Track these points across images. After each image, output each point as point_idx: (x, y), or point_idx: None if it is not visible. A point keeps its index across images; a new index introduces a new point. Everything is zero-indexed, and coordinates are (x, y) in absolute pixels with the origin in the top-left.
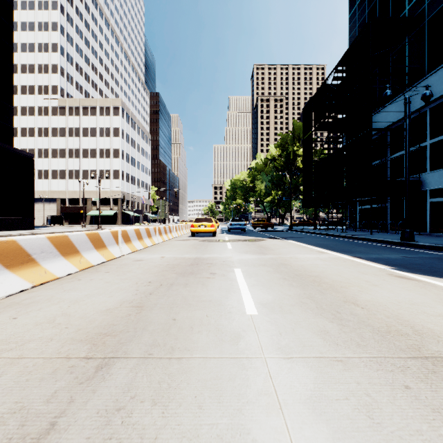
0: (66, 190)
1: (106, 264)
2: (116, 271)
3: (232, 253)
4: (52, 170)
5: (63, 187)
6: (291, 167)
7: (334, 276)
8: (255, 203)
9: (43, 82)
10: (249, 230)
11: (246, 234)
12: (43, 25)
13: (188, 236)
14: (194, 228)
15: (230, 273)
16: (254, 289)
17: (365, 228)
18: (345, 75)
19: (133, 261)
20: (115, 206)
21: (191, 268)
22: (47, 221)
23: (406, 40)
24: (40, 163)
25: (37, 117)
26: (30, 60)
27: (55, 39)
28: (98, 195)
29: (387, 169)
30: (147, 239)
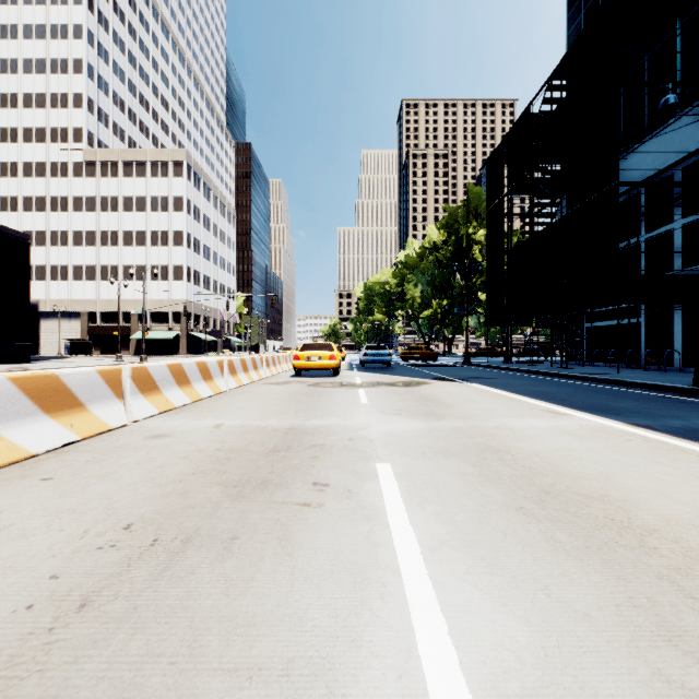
0: (97, 298)
1: (75, 447)
2: (73, 476)
3: (370, 415)
4: (75, 266)
5: (91, 294)
6: (464, 261)
7: (652, 498)
8: (404, 319)
9: (60, 122)
10: (397, 365)
11: (392, 372)
12: (60, 29)
13: (290, 375)
14: (299, 360)
15: (367, 482)
16: (447, 572)
17: (598, 360)
18: (567, 93)
19: (145, 438)
20: (176, 325)
21: (268, 465)
22: (65, 348)
23: (677, 27)
24: (54, 254)
25: (49, 179)
26: (39, 87)
27: (78, 53)
28: (149, 307)
29: (639, 258)
30: (201, 383)
